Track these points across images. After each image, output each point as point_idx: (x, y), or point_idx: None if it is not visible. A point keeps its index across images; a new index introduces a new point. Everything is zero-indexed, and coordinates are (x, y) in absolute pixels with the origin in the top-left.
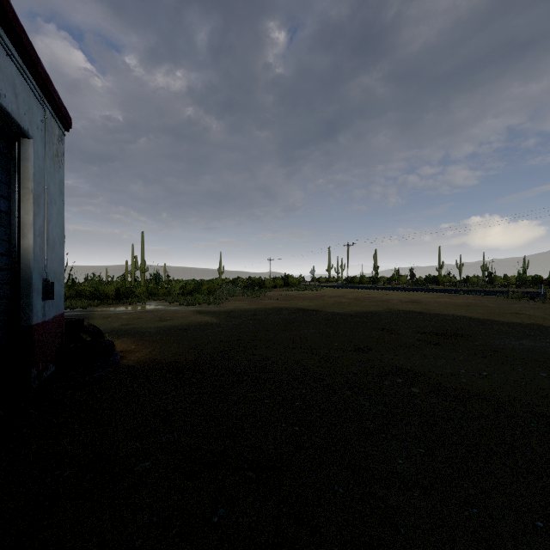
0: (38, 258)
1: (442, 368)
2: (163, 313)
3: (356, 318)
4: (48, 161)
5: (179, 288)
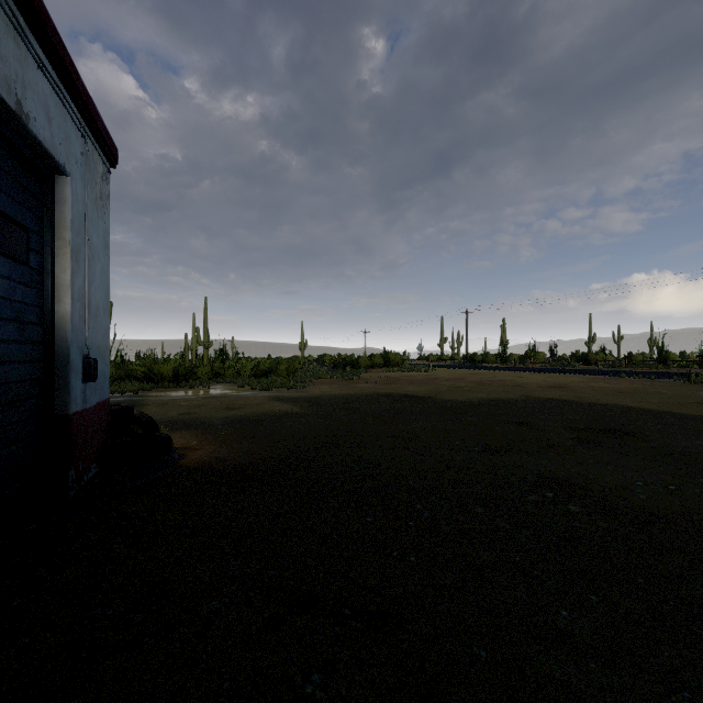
0: (77, 328)
1: (608, 478)
2: (232, 399)
3: (481, 408)
4: (90, 205)
5: (250, 368)
